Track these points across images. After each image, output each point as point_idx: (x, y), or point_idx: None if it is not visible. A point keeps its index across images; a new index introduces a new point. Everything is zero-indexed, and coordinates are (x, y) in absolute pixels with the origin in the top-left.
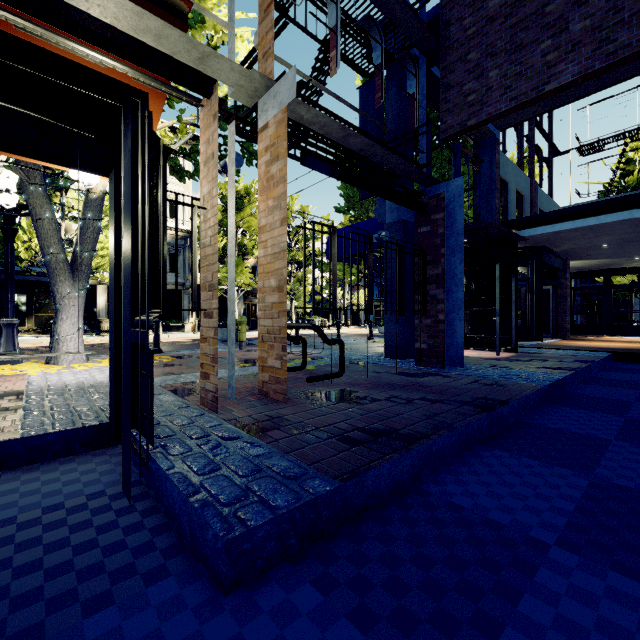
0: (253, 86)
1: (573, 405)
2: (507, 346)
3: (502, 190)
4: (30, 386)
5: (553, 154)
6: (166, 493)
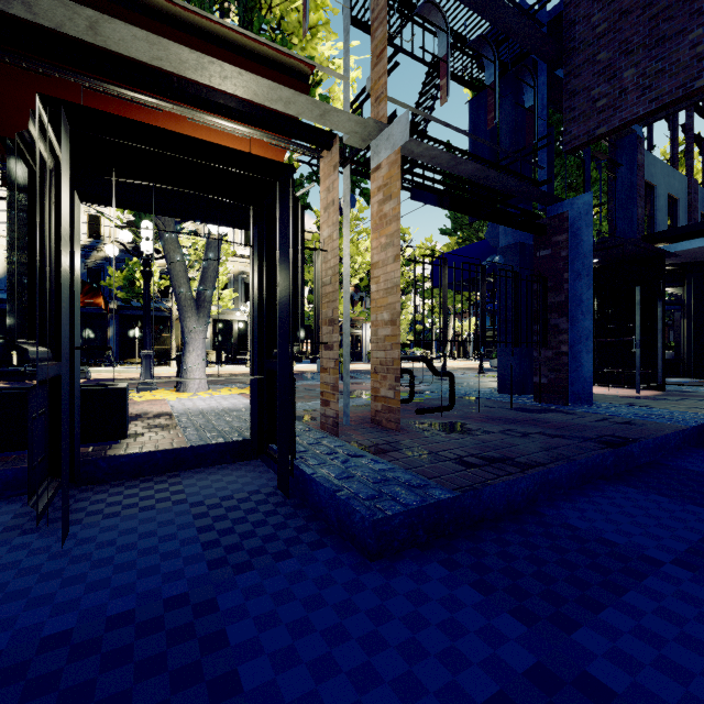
0: (367, 131)
1: None
2: (651, 383)
3: (647, 196)
4: (174, 409)
5: None
6: (312, 492)
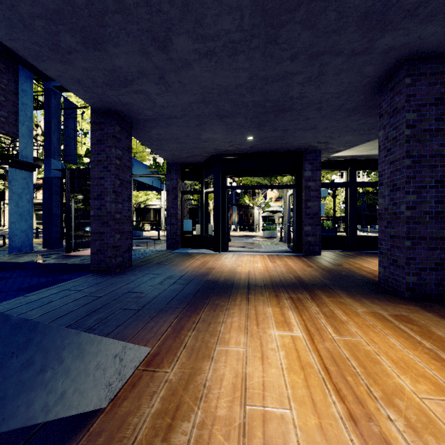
0: None
1: None
2: None
3: None
4: None
5: None
6: None
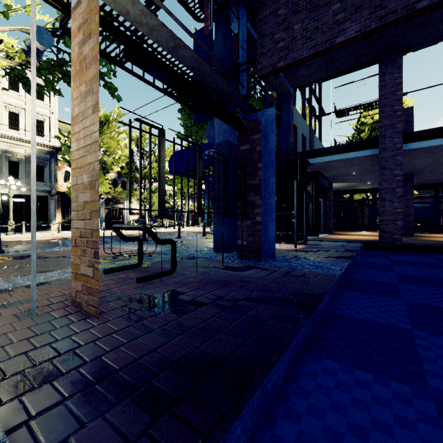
0: None
1: (361, 290)
2: (300, 240)
3: (293, 132)
4: None
5: (321, 114)
6: None
